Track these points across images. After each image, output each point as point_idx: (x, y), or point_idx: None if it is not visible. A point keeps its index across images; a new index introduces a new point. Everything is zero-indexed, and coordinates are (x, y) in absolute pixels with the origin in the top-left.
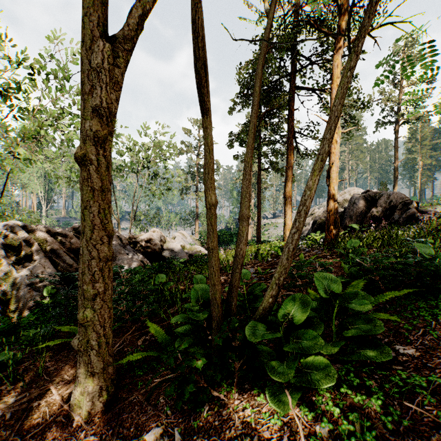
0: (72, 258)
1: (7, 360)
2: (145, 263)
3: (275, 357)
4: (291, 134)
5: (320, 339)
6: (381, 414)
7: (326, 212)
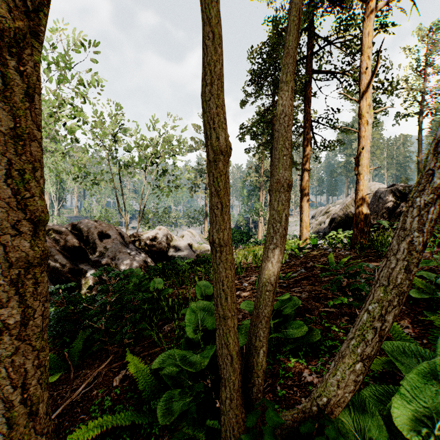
0: (67, 257)
1: None
2: (148, 263)
3: None
4: (308, 122)
5: None
6: None
7: (343, 209)
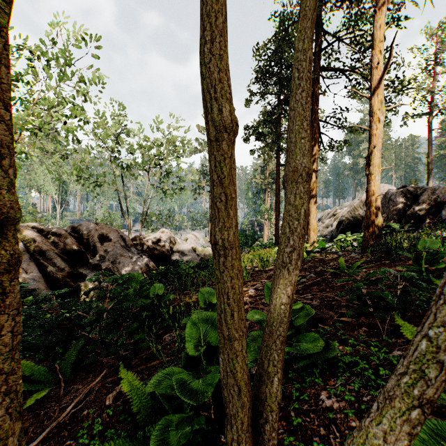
0: (66, 261)
1: None
2: (151, 267)
3: None
4: (315, 121)
5: None
6: None
7: (351, 212)
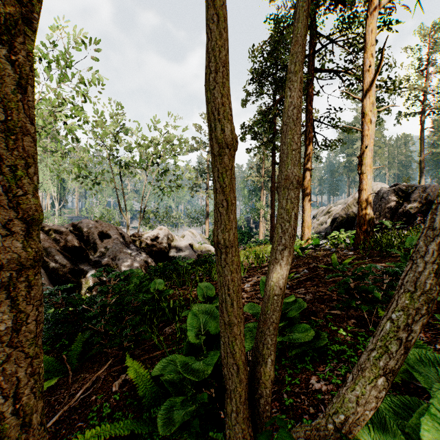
0: (67, 257)
1: None
2: (149, 263)
3: None
4: (310, 121)
5: None
6: None
7: (345, 209)
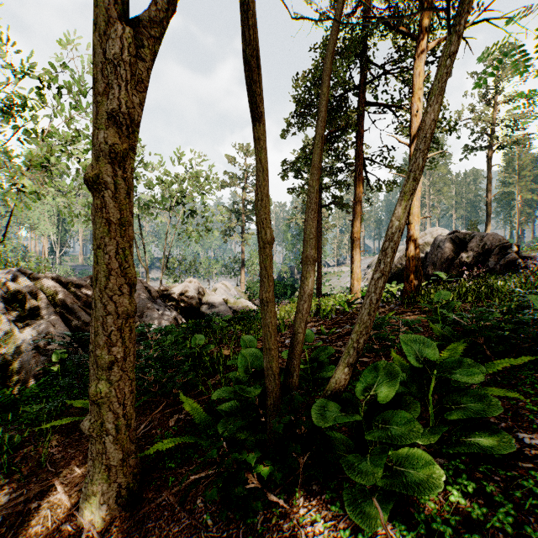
0: (89, 315)
1: (2, 445)
2: (180, 321)
3: (354, 448)
4: (359, 160)
5: (421, 426)
6: (512, 536)
7: (402, 258)
